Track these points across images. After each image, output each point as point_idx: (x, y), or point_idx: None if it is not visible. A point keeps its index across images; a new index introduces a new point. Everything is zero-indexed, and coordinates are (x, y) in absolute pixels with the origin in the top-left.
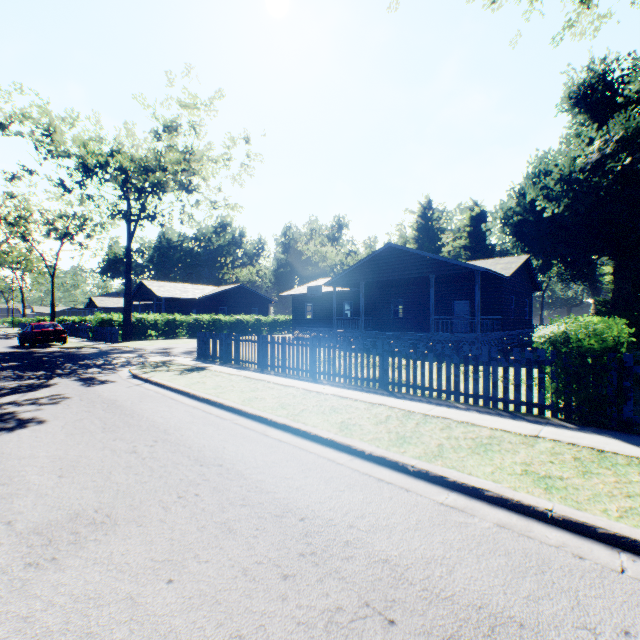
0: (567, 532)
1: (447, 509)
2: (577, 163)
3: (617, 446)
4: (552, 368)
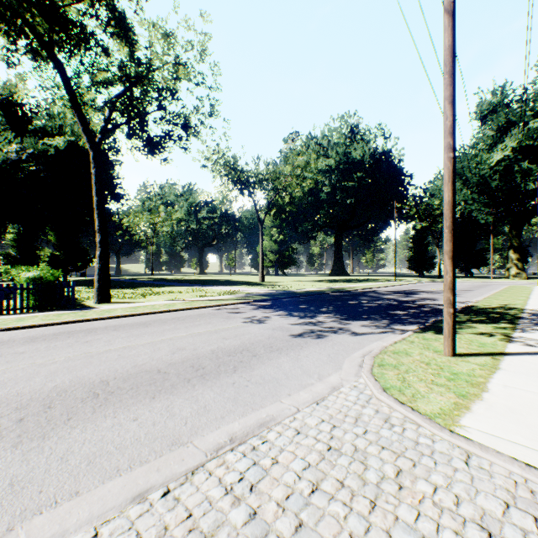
0: (63, 325)
1: (28, 331)
2: (1, 154)
3: (64, 312)
4: (35, 290)
